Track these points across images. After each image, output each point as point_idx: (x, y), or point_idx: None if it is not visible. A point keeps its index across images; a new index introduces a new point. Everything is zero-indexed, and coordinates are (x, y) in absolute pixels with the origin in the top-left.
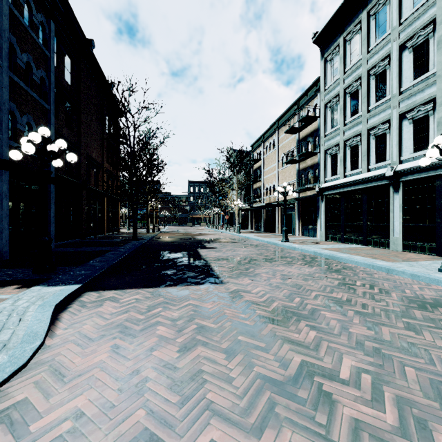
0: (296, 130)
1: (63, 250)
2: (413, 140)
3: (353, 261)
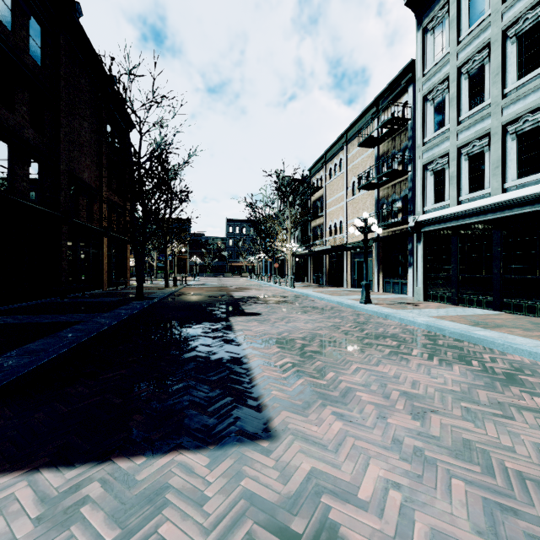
0: (375, 142)
1: (0, 321)
2: None
3: (521, 350)
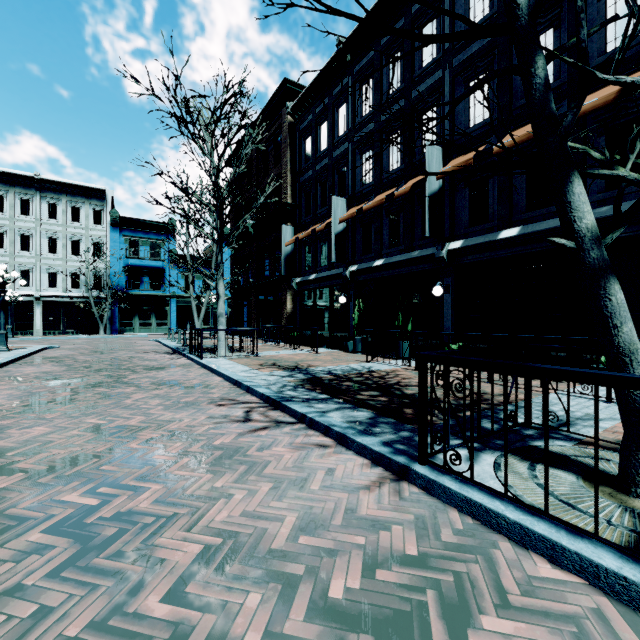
0: None
1: None
2: None
3: None
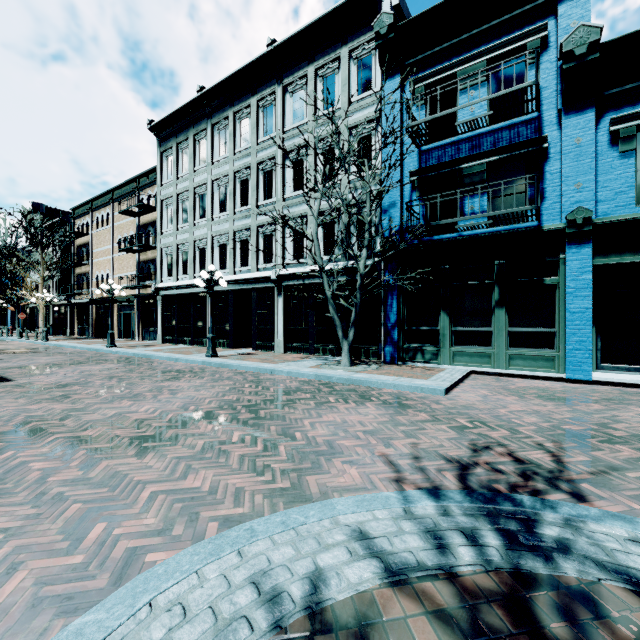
0: (135, 214)
1: None
2: (220, 260)
3: (159, 357)
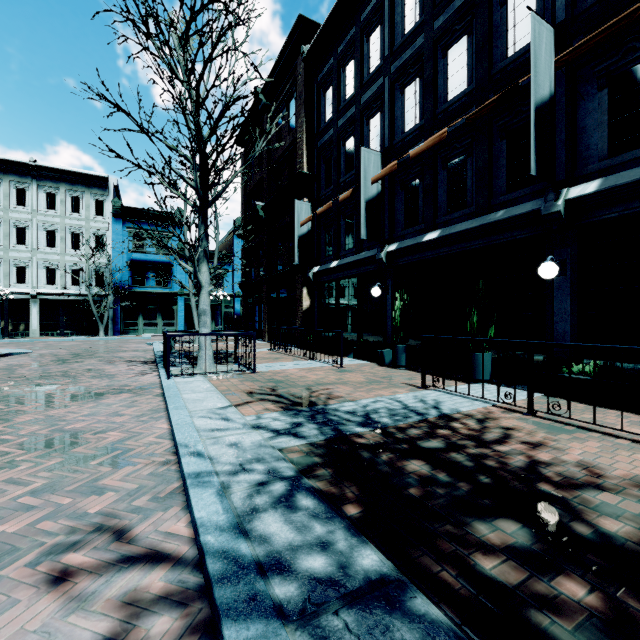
0: None
1: None
2: None
3: None
